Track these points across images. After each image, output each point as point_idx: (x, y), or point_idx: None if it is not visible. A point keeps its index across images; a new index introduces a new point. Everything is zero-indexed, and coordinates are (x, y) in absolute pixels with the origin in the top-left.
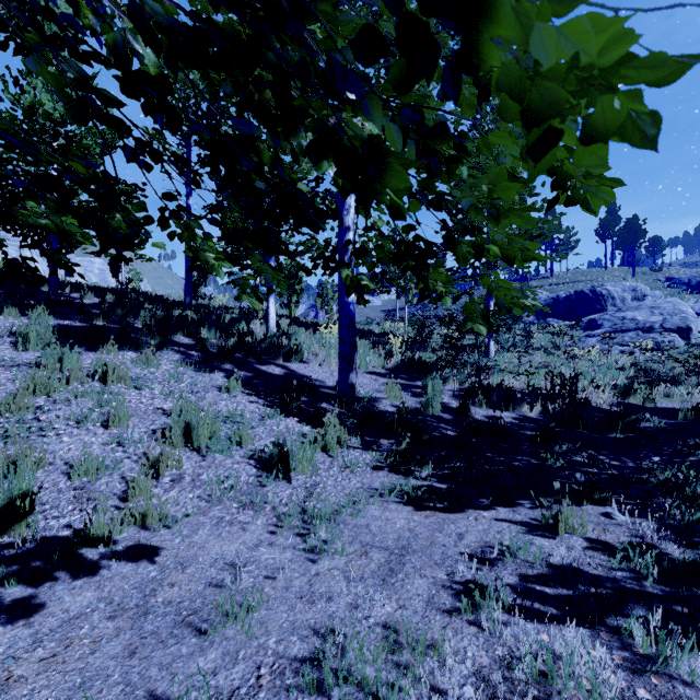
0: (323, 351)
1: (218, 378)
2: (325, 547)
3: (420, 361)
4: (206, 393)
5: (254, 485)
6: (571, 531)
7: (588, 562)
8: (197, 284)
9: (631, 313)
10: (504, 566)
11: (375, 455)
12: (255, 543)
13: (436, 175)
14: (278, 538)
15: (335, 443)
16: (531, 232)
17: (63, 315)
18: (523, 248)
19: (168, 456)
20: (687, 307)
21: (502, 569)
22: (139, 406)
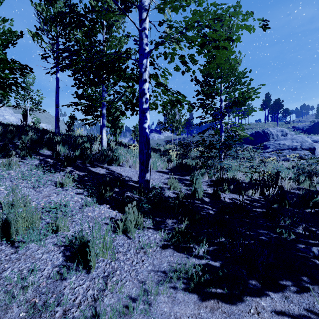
0: (132, 159)
1: (58, 177)
2: None
3: (186, 165)
4: (44, 187)
5: (54, 279)
6: None
7: None
8: (70, 125)
9: (282, 141)
10: None
11: (163, 234)
12: None
13: None
14: None
15: (132, 228)
16: (244, 95)
17: None
18: None
19: None
20: (308, 139)
21: None
22: None
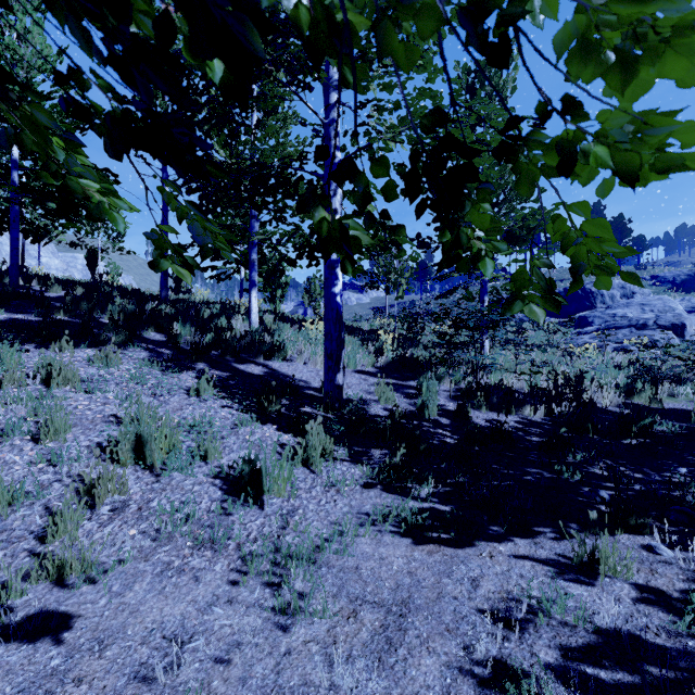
0: (308, 348)
1: (187, 379)
2: (301, 604)
3: (412, 359)
4: (171, 396)
5: (217, 513)
6: (612, 573)
7: (646, 624)
8: (179, 279)
9: (622, 310)
10: (538, 631)
11: (366, 469)
12: (209, 600)
13: (488, 14)
14: (240, 591)
15: (318, 456)
16: (528, 223)
17: (20, 308)
18: (665, 144)
19: (111, 478)
20: (677, 305)
21: (536, 637)
22: (86, 413)
